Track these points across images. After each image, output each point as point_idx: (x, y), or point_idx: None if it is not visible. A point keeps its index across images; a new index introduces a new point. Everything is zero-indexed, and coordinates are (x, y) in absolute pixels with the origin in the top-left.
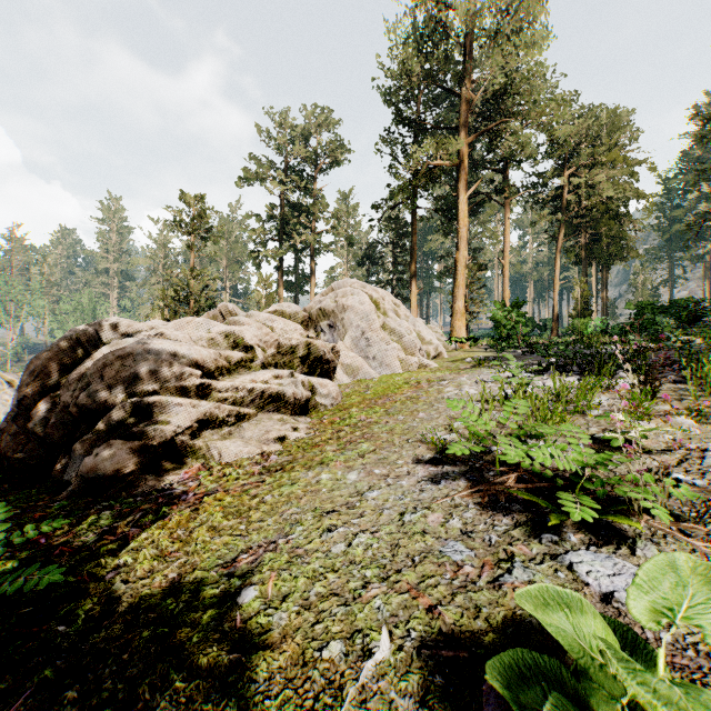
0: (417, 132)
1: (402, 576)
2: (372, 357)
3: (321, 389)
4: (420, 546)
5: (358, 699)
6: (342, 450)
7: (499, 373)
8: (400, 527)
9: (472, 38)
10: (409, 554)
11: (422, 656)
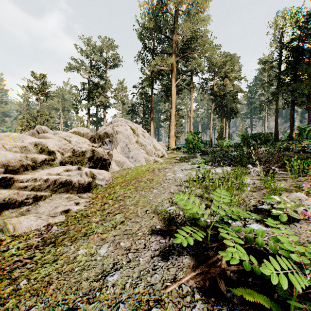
0: (153, 53)
1: None
2: (131, 157)
3: (99, 176)
4: None
5: None
6: (103, 221)
7: (192, 165)
8: None
9: (178, 14)
10: None
11: None
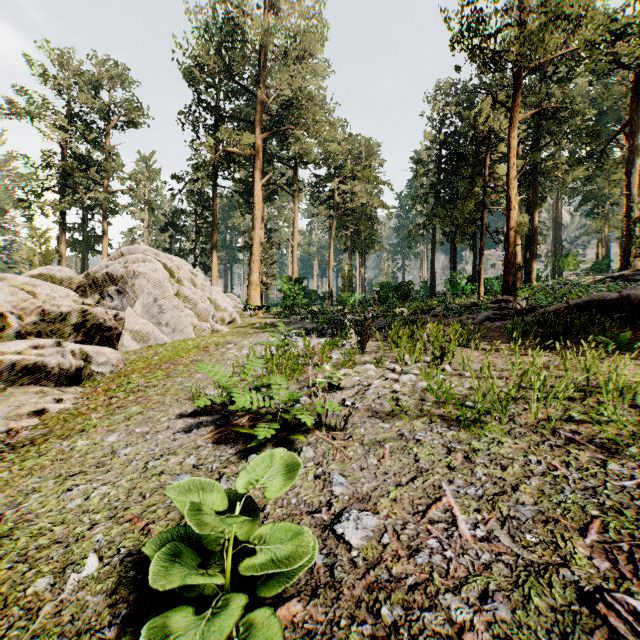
0: (217, 116)
1: (129, 510)
2: (165, 323)
3: (98, 357)
4: (155, 484)
5: (53, 612)
6: (109, 415)
7: None
8: (142, 473)
9: (266, 49)
10: (142, 493)
11: (124, 563)
